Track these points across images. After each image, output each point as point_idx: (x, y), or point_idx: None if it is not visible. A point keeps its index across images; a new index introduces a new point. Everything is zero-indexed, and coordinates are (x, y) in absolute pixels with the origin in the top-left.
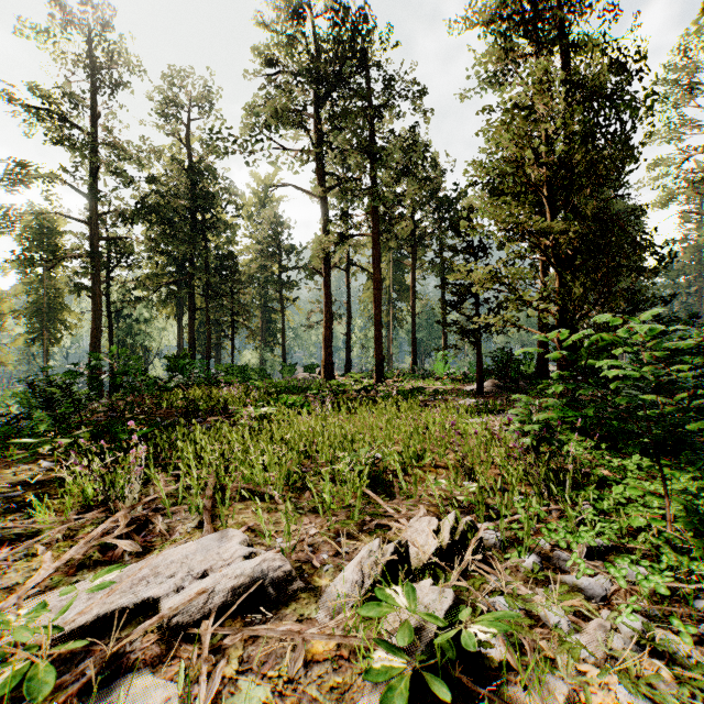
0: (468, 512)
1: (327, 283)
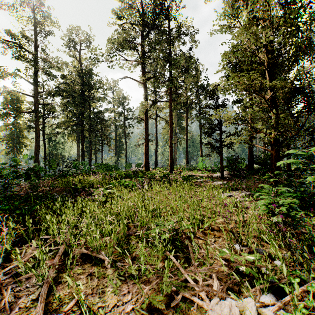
0: (248, 279)
1: (146, 124)
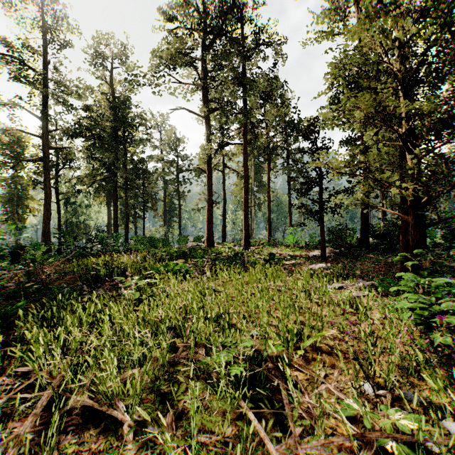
0: None
1: (209, 178)
